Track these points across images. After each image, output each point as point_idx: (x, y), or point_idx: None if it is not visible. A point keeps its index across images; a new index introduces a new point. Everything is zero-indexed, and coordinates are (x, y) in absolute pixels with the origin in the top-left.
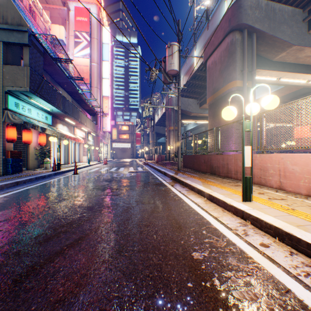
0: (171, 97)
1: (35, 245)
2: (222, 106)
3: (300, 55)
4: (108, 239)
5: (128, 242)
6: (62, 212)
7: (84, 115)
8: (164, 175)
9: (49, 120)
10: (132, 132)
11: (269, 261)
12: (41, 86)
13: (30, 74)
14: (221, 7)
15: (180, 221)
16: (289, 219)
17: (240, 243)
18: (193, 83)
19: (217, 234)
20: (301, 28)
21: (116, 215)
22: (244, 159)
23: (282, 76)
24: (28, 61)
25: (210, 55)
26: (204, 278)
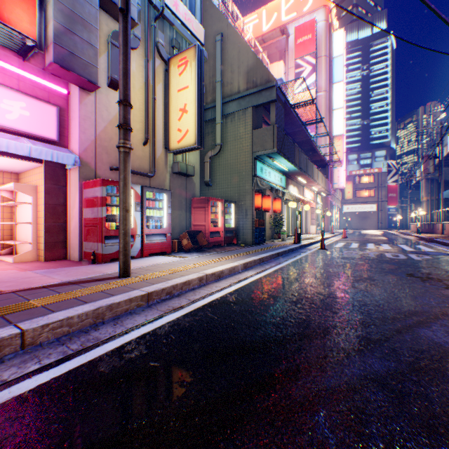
0: None
1: (406, 328)
2: None
3: None
4: None
5: None
6: (383, 296)
7: (316, 170)
8: None
9: (282, 182)
10: (379, 185)
11: None
12: (283, 143)
13: (276, 132)
14: None
15: None
16: None
17: None
18: None
19: None
20: None
21: None
22: None
23: None
24: (274, 119)
25: None
26: None
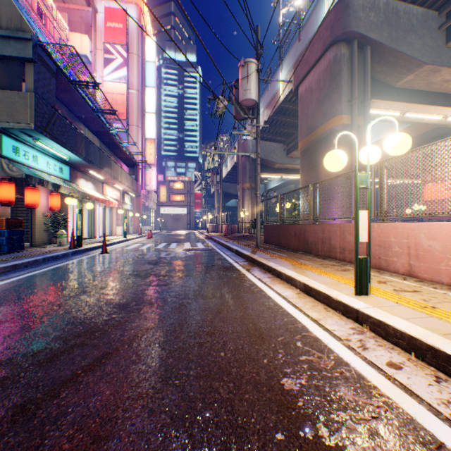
0: (246, 141)
1: (32, 368)
2: (321, 152)
3: (434, 79)
4: (149, 356)
5: (180, 362)
6: (80, 313)
7: (118, 167)
8: (236, 254)
9: (66, 173)
10: (189, 192)
11: (404, 393)
12: (53, 122)
13: (36, 103)
14: (320, 7)
15: (261, 327)
16: (430, 323)
17: (356, 362)
18: (278, 120)
19: (320, 348)
20: (436, 40)
21: (162, 316)
22: (357, 231)
23: (408, 110)
24: (33, 85)
25: (303, 78)
26: (302, 423)
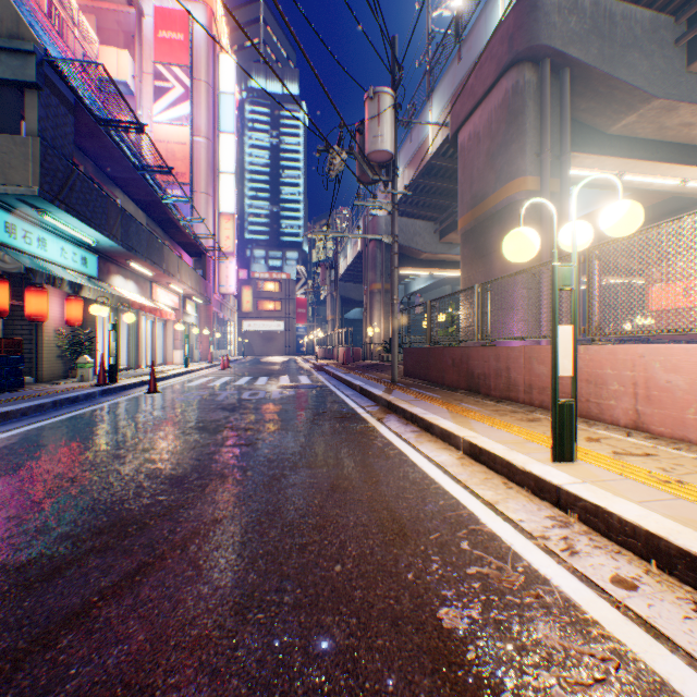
0: (377, 217)
1: (14, 593)
2: (493, 235)
3: (669, 122)
4: (215, 570)
5: (268, 580)
6: (105, 492)
7: (176, 257)
8: (362, 394)
9: (92, 265)
10: (288, 297)
11: (645, 634)
12: (70, 185)
13: (42, 154)
14: (491, 9)
15: (402, 515)
16: (679, 510)
17: (561, 578)
18: (426, 184)
19: (500, 552)
20: (672, 60)
21: (241, 498)
22: (557, 358)
23: (627, 169)
24: (38, 125)
25: (465, 118)
26: (477, 694)
